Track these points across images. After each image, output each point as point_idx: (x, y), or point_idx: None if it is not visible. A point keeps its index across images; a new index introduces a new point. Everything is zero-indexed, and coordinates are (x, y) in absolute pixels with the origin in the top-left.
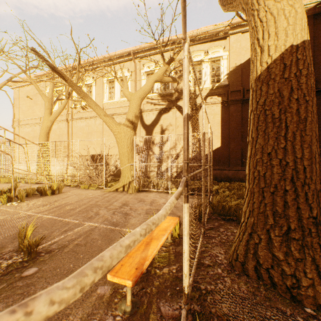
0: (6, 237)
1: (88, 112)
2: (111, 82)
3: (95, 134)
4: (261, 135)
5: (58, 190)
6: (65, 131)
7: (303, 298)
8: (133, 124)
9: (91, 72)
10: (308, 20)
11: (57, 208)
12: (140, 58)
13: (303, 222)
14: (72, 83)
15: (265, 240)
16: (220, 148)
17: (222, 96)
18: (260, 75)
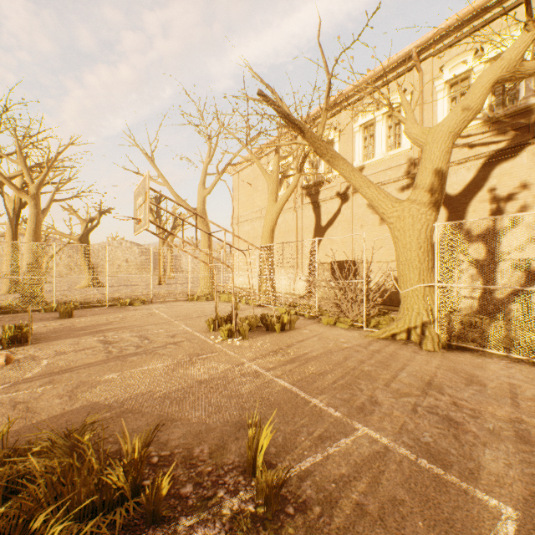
0: (227, 420)
1: (326, 189)
2: (366, 127)
3: (338, 226)
4: None
5: (289, 324)
6: (292, 226)
7: None
8: (432, 195)
9: (331, 120)
10: None
11: (294, 366)
12: (433, 57)
13: None
14: (314, 136)
15: None
16: None
17: None
18: None
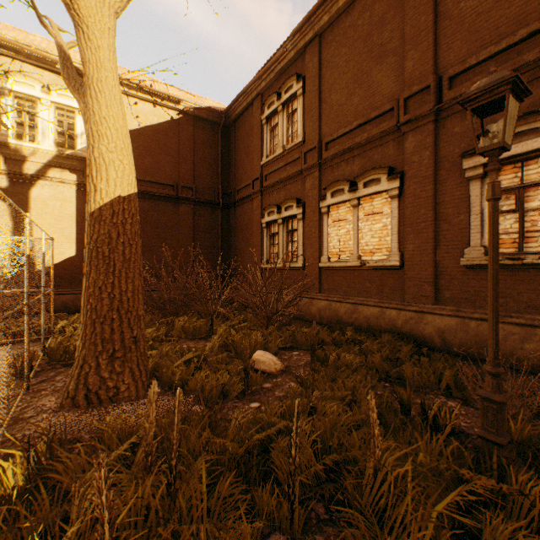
0: None
1: None
2: None
3: None
4: (94, 269)
5: None
6: None
7: (122, 400)
8: None
9: None
10: (189, 119)
11: None
12: None
13: (126, 343)
14: None
15: (95, 366)
16: (76, 258)
17: (80, 174)
18: (94, 213)
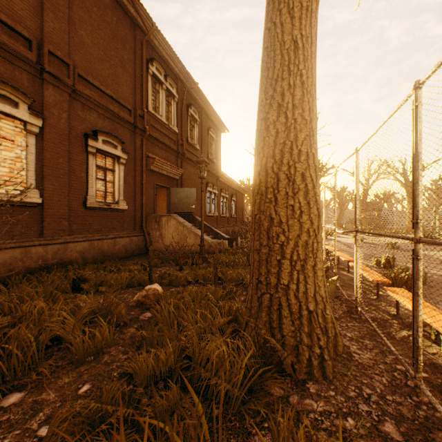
0: None
1: None
2: None
3: None
4: None
5: None
6: None
7: None
8: None
9: None
10: None
11: None
12: None
13: None
14: None
15: None
16: None
17: None
18: None
